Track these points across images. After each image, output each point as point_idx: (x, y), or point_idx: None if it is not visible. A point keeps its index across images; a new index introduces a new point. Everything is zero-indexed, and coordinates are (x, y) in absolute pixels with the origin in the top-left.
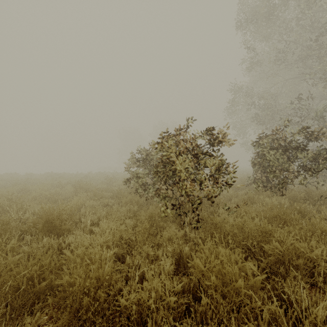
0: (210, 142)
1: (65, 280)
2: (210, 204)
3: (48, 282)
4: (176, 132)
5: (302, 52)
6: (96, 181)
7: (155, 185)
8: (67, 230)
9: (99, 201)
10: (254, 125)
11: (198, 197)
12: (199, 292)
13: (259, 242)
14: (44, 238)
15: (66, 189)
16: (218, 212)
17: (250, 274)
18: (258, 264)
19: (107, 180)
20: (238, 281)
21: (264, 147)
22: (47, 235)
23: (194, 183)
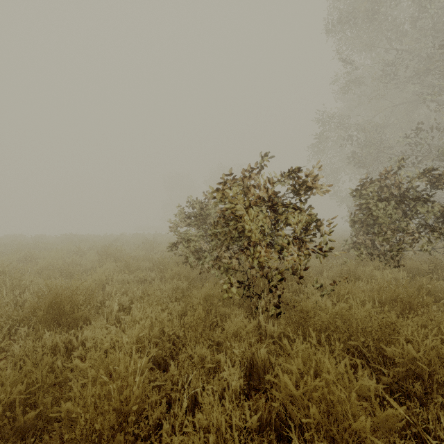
0: (294, 190)
1: (62, 415)
2: (296, 281)
3: (42, 410)
4: (244, 175)
5: (419, 65)
6: (131, 246)
7: (213, 251)
8: (83, 318)
9: (134, 274)
10: (350, 168)
11: (277, 271)
12: (288, 430)
13: (377, 342)
14: (46, 332)
15: (88, 258)
16: (306, 291)
17: (377, 404)
18: (375, 376)
19: (145, 245)
20: (359, 419)
21: (370, 198)
22: (52, 326)
23: (270, 249)
